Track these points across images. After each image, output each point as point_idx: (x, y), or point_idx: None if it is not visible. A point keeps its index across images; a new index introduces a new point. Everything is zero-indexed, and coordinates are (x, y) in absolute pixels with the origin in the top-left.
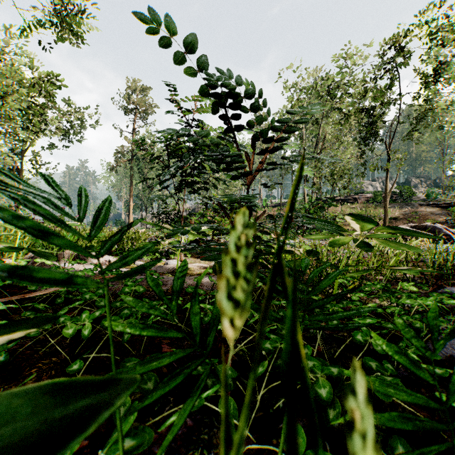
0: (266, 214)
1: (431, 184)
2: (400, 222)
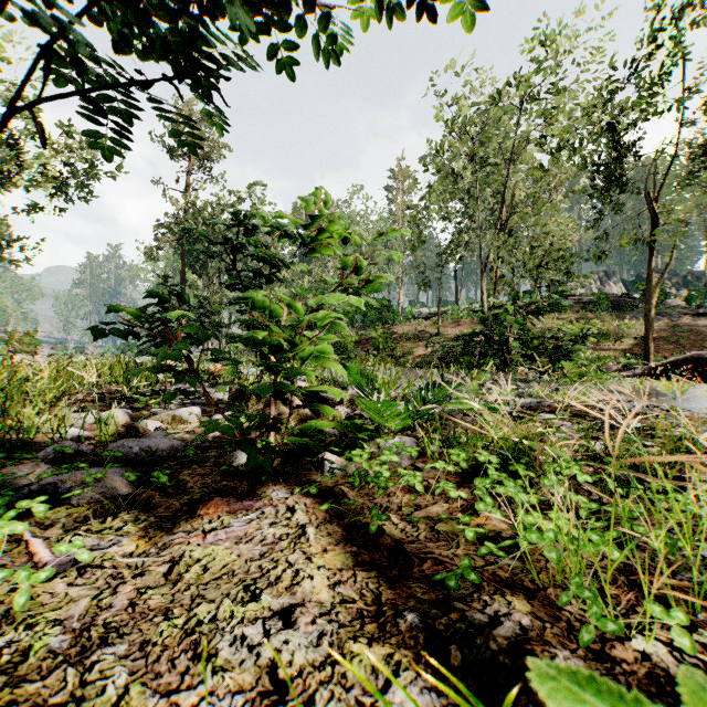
0: (414, 331)
1: (678, 283)
2: (655, 344)
